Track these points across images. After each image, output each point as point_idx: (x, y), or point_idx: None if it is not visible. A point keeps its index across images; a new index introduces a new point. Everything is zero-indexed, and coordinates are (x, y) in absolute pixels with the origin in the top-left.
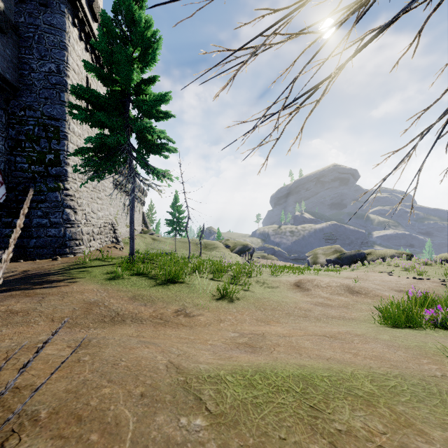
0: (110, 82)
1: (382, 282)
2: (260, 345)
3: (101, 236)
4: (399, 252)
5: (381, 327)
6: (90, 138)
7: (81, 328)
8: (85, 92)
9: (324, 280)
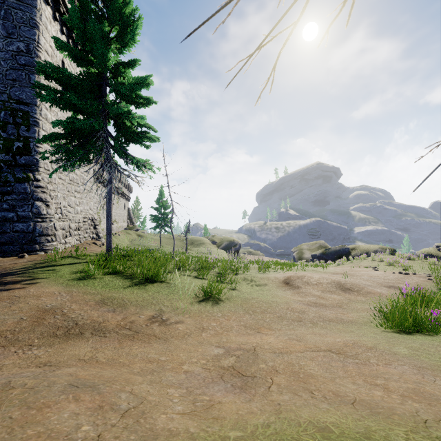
0: (84, 63)
1: (370, 277)
2: (252, 371)
3: (79, 232)
4: (382, 247)
5: (388, 333)
6: (59, 122)
7: (19, 347)
8: (54, 71)
9: (314, 276)
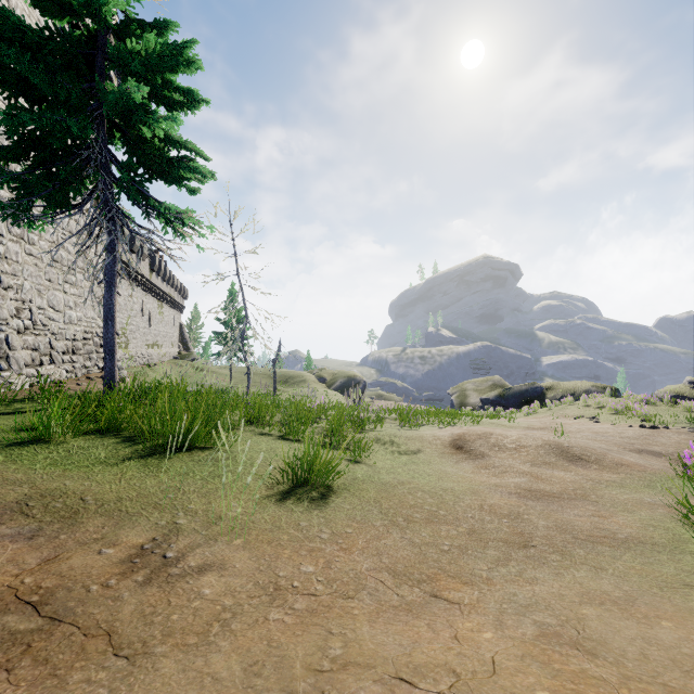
0: (56, 8)
1: (597, 435)
2: None
3: (74, 358)
4: (597, 385)
5: None
6: None
7: None
8: None
9: (508, 434)
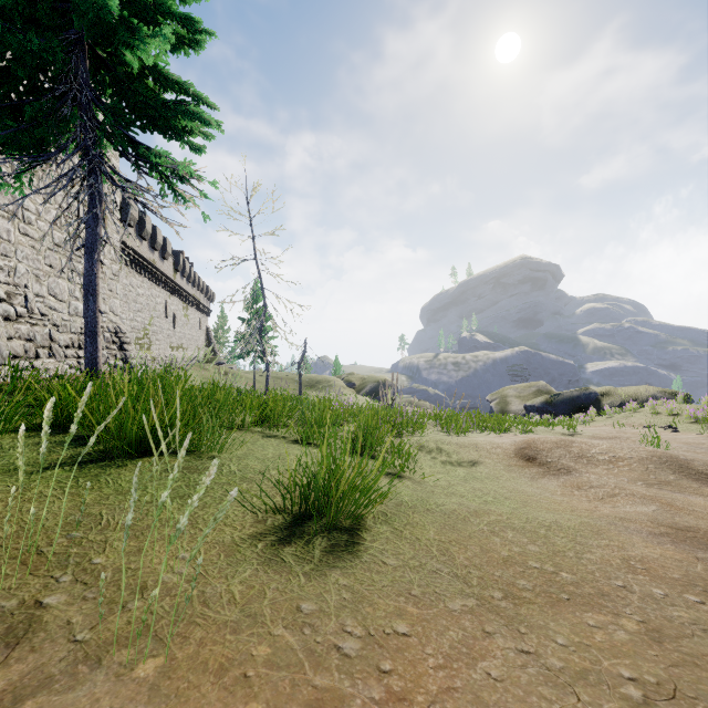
0: None
1: (692, 446)
2: None
3: (80, 353)
4: (663, 390)
5: None
6: None
7: None
8: None
9: (595, 442)
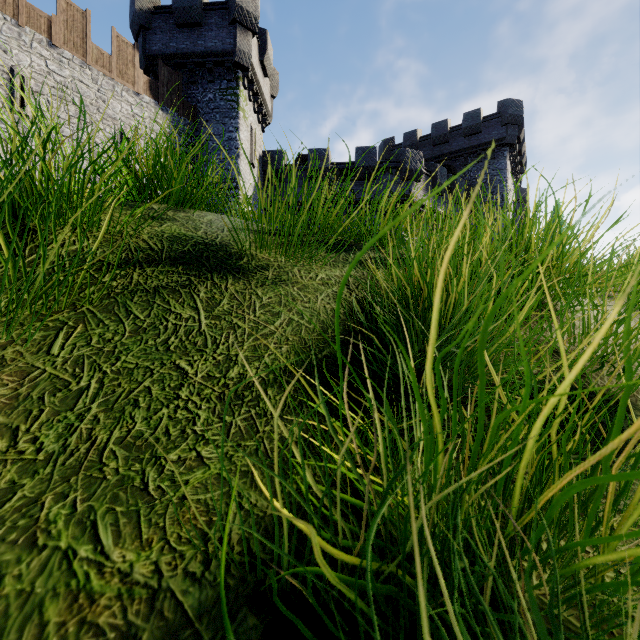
0: None
1: None
2: None
3: None
4: None
5: None
6: None
7: None
8: None
9: None
